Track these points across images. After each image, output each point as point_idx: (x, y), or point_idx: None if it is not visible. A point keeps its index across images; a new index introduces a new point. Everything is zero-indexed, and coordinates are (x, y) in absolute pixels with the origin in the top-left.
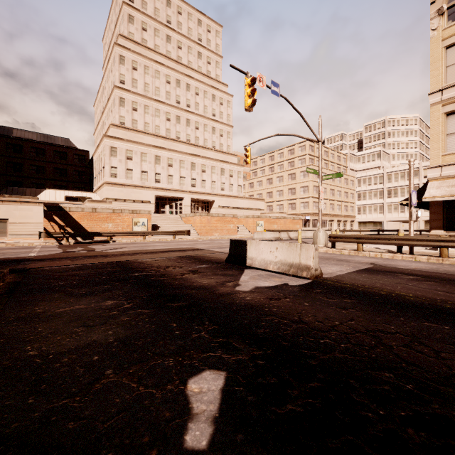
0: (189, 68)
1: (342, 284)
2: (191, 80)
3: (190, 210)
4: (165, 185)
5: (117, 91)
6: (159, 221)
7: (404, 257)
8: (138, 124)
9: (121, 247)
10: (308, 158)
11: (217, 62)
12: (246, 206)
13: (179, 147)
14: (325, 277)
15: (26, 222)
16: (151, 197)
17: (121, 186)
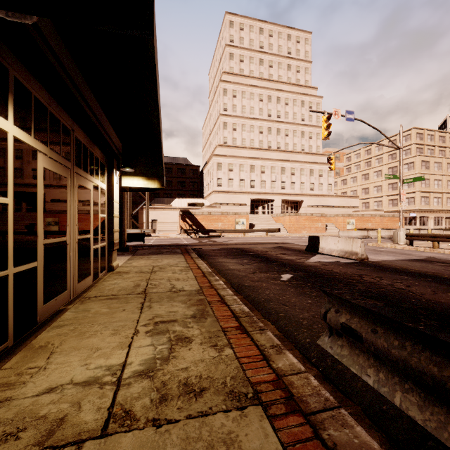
0: (279, 82)
1: (376, 263)
2: (281, 93)
3: (280, 210)
4: (258, 190)
5: (222, 118)
6: (254, 220)
7: None
8: (237, 141)
9: (231, 240)
10: (415, 148)
11: (306, 69)
12: (337, 204)
13: (270, 155)
14: (371, 260)
15: (166, 222)
16: (247, 200)
17: (225, 193)
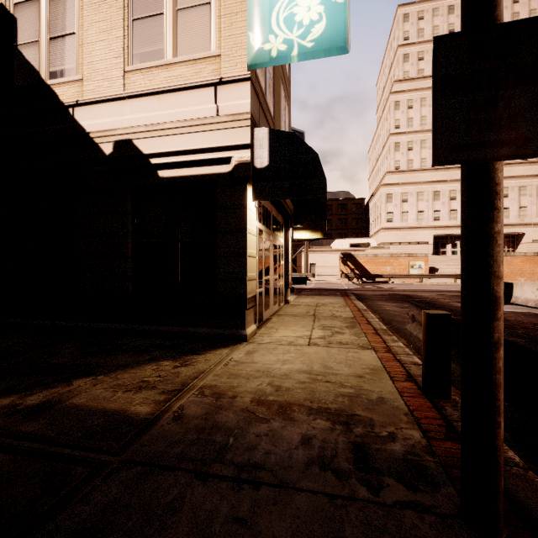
0: None
1: None
2: None
3: None
4: (445, 223)
5: (392, 138)
6: (438, 263)
7: None
8: (413, 162)
9: (401, 286)
10: None
11: None
12: None
13: None
14: None
15: (325, 266)
16: (428, 237)
17: (396, 230)
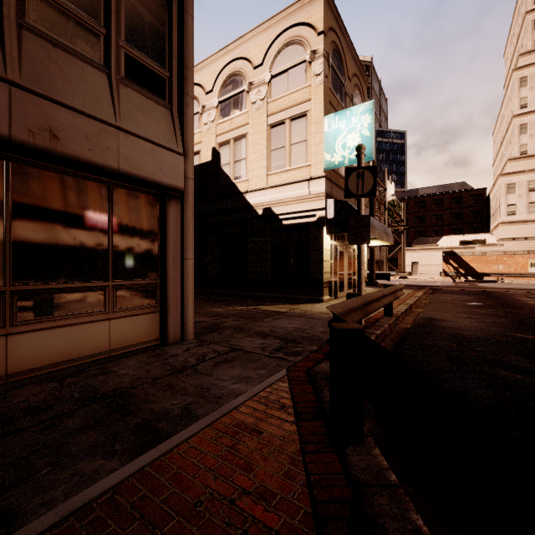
0: None
1: None
2: None
3: None
4: None
5: (516, 120)
6: None
7: None
8: None
9: (503, 285)
10: None
11: None
12: None
13: None
14: None
15: (429, 265)
16: None
17: (521, 223)
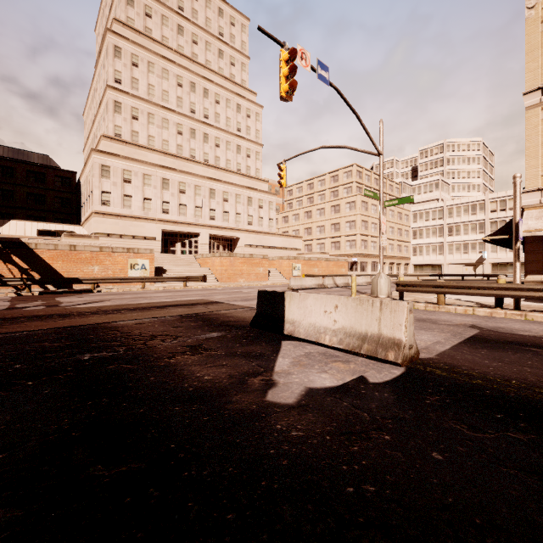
0: (207, 69)
1: (466, 378)
2: (210, 84)
3: (209, 249)
4: (175, 217)
5: (111, 92)
6: (167, 263)
7: (509, 313)
8: (139, 136)
9: (104, 299)
10: (356, 187)
11: (244, 64)
12: (279, 245)
13: (194, 169)
14: (424, 359)
15: None
16: (156, 232)
17: (116, 217)
